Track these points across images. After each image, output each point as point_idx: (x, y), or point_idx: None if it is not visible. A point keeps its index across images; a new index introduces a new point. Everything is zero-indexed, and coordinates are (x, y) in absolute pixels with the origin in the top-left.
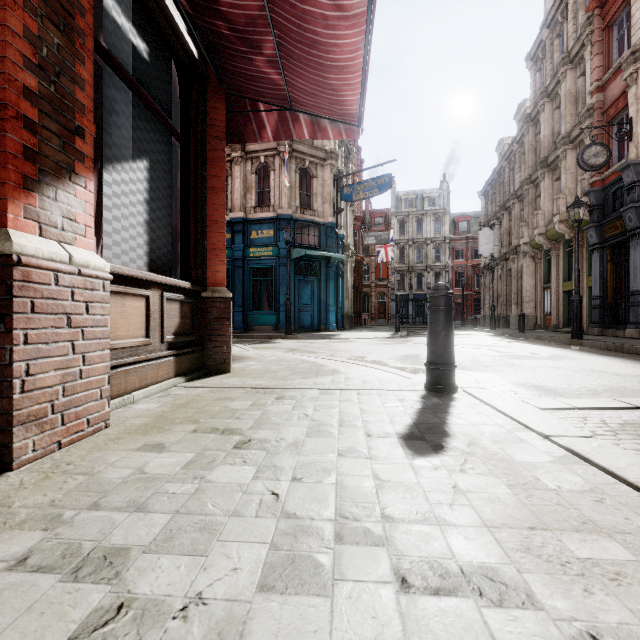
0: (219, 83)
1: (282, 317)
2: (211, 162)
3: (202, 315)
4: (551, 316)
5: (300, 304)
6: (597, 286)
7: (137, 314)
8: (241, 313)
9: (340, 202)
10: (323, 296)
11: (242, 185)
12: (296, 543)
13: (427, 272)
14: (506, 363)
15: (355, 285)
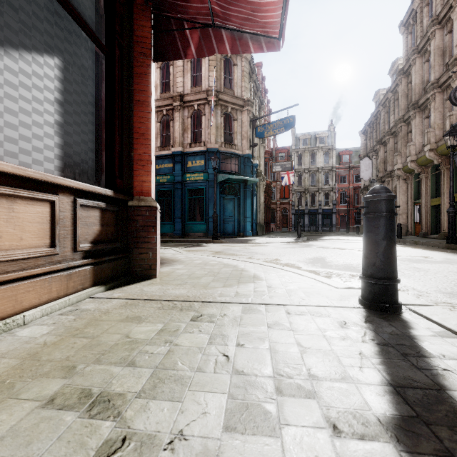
0: (145, 1)
1: (210, 226)
2: (137, 77)
3: (128, 223)
4: (420, 225)
5: (224, 216)
6: None
7: (36, 221)
8: (180, 223)
9: (254, 139)
10: (242, 210)
11: (181, 127)
12: None
13: (319, 193)
14: (410, 267)
15: (265, 202)
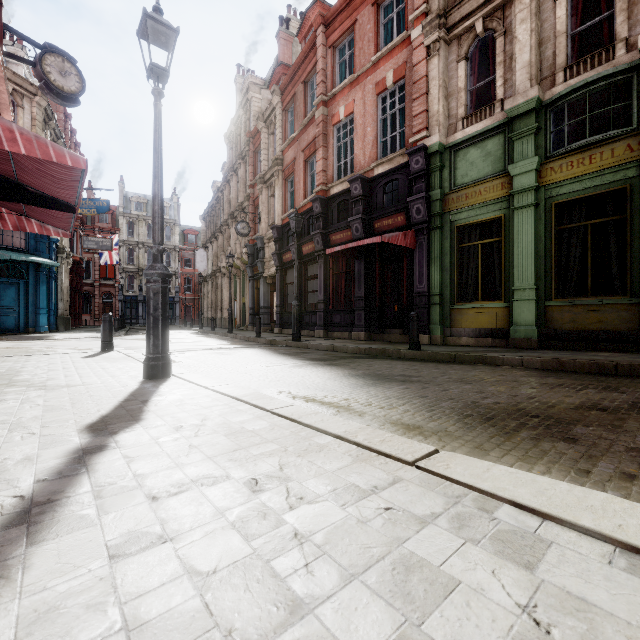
0: None
1: None
2: None
3: None
4: (238, 319)
5: (0, 306)
6: (251, 302)
7: None
8: None
9: None
10: (32, 299)
11: None
12: (54, 363)
13: None
14: None
15: (73, 285)
